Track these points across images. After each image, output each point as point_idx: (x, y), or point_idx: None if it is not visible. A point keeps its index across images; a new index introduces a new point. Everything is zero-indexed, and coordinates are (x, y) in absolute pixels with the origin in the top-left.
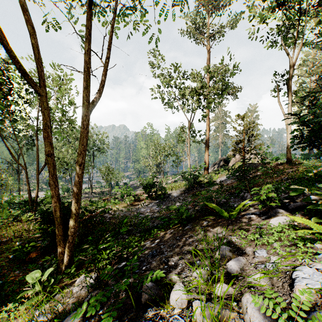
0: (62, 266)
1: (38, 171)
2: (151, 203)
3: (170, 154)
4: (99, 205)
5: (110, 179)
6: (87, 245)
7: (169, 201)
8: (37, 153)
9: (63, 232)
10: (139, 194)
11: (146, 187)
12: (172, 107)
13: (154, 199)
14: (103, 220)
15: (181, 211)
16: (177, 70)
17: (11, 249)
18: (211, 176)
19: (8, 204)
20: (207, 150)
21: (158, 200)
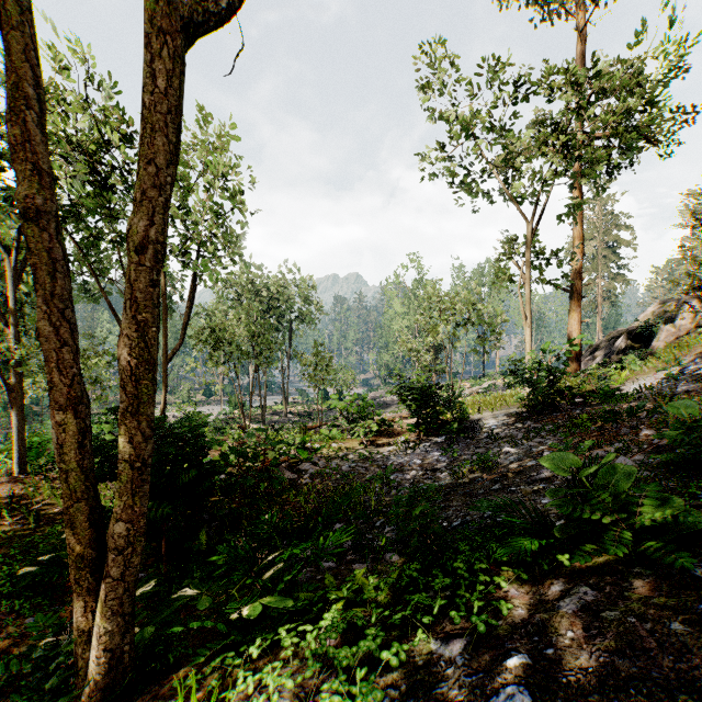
0: (85, 673)
1: (165, 356)
2: (423, 443)
3: (471, 320)
4: (290, 438)
5: (322, 380)
6: (193, 587)
7: (478, 440)
8: (164, 314)
9: (94, 531)
10: (391, 420)
11: (410, 400)
12: (477, 193)
13: (432, 434)
14: (296, 480)
15: (606, 482)
16: (497, 78)
17: (57, 539)
18: (604, 375)
19: (110, 425)
20: (575, 308)
21: (442, 437)
